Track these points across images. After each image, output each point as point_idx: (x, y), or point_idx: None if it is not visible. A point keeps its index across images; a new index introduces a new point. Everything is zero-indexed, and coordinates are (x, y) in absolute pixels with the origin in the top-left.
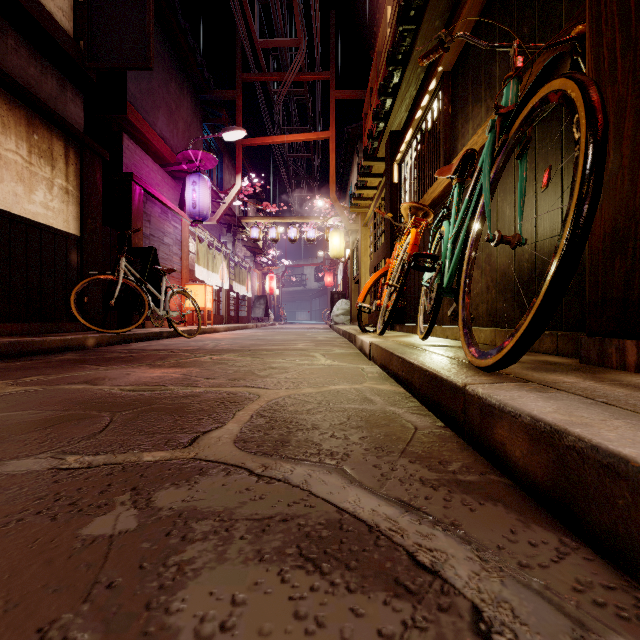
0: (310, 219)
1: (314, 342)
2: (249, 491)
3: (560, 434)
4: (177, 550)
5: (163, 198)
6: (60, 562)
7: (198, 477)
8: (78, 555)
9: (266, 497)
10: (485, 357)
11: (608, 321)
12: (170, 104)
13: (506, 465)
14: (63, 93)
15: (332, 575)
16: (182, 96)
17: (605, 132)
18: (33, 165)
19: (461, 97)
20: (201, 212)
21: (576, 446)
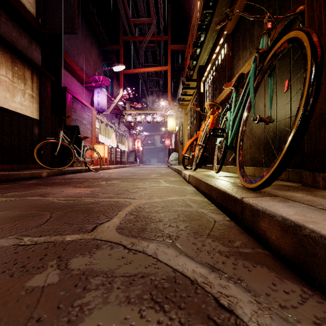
0: (158, 111)
1: (160, 174)
2: (123, 258)
3: (300, 228)
4: (80, 296)
5: (82, 100)
6: (11, 304)
7: (95, 250)
8: (22, 299)
9: (133, 262)
10: (252, 183)
11: (317, 163)
12: (86, 52)
13: (266, 243)
14: (30, 46)
15: (170, 313)
16: (92, 48)
17: (322, 58)
18: (14, 83)
19: (236, 47)
20: (102, 107)
21: (311, 235)
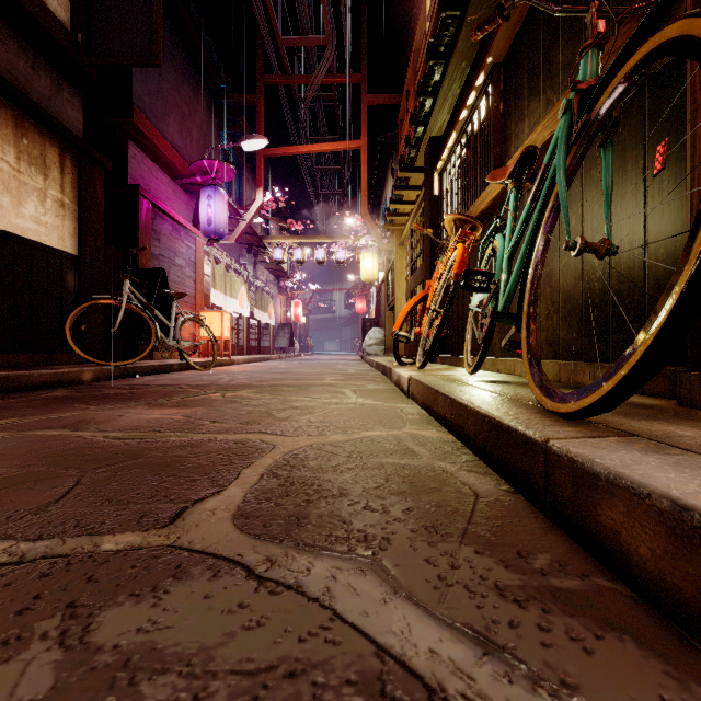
0: (339, 239)
1: (344, 376)
2: (242, 609)
3: None
4: None
5: (174, 214)
6: None
7: (171, 581)
8: None
9: (267, 622)
10: (565, 400)
11: None
12: (183, 109)
13: (621, 564)
14: (58, 93)
15: None
16: (196, 100)
17: None
18: (22, 173)
19: (514, 91)
20: (217, 230)
21: None
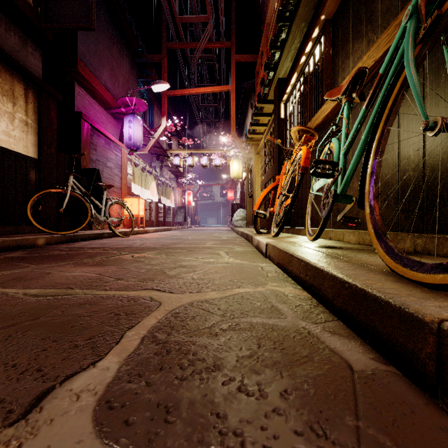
0: (217, 151)
1: (219, 241)
2: None
3: None
4: None
5: (106, 132)
6: None
7: None
8: None
9: None
10: (431, 271)
11: None
12: (112, 63)
13: None
14: (24, 48)
15: None
16: (122, 58)
17: None
18: None
19: (341, 38)
20: (135, 143)
21: None
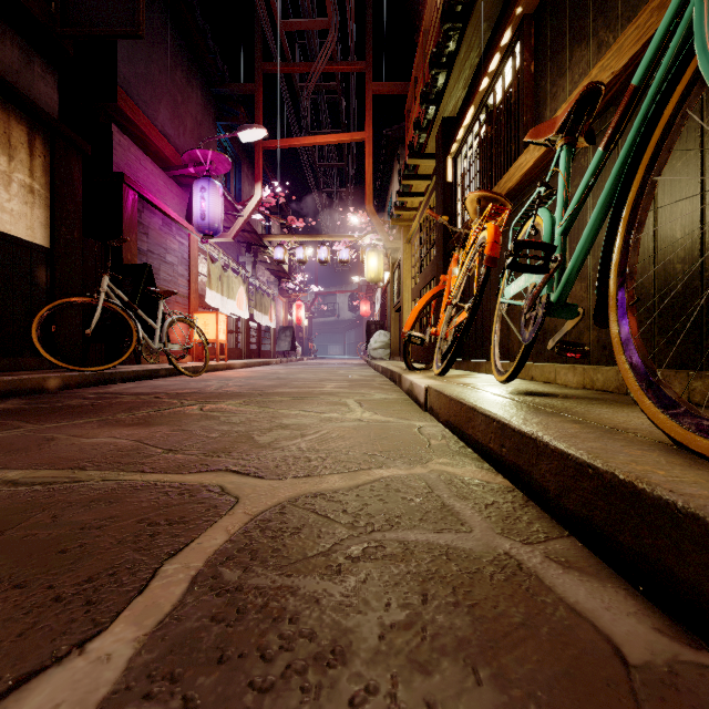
0: (343, 237)
1: (347, 382)
2: None
3: None
4: None
5: (165, 207)
6: None
7: None
8: None
9: None
10: None
11: None
12: (175, 96)
13: None
14: (29, 66)
15: None
16: (190, 88)
17: None
18: None
19: (551, 44)
20: (211, 224)
21: None
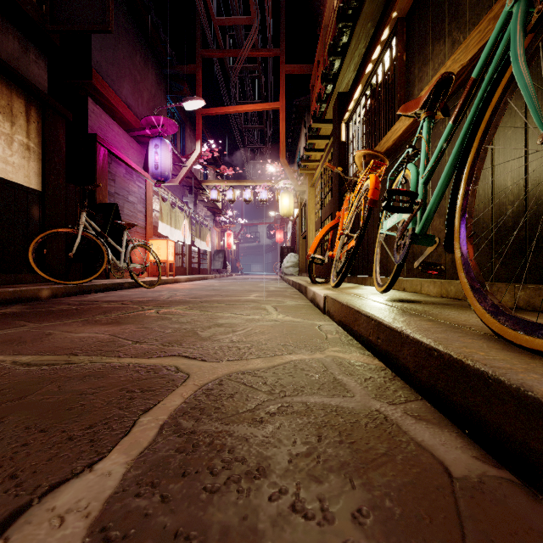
0: (263, 182)
1: (266, 293)
2: None
3: None
4: None
5: (127, 159)
6: None
7: None
8: None
9: None
10: None
11: None
12: (135, 75)
13: None
14: (26, 54)
15: None
16: (147, 69)
17: None
18: None
19: (418, 40)
20: (163, 173)
21: None
